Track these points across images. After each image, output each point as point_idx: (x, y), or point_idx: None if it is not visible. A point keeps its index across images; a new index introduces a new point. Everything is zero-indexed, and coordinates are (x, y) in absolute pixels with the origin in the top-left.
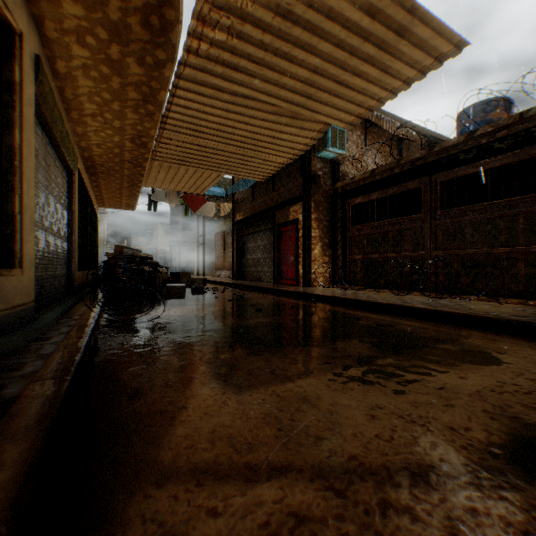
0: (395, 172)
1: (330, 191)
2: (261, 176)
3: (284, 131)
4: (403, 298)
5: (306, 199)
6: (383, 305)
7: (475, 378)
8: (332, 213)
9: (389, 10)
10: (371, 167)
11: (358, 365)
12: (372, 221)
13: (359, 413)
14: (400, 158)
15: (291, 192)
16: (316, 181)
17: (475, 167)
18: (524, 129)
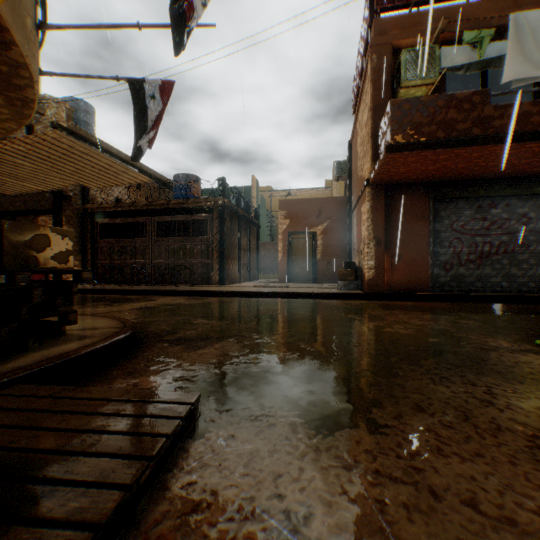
0: (132, 209)
1: (81, 209)
2: (15, 192)
3: (49, 177)
4: (134, 287)
5: (58, 214)
6: (120, 290)
7: (144, 303)
8: (84, 226)
9: (118, 167)
10: (117, 195)
11: (104, 305)
12: (117, 235)
13: (104, 310)
14: (135, 202)
15: (41, 203)
16: (68, 200)
17: (172, 218)
18: (189, 207)
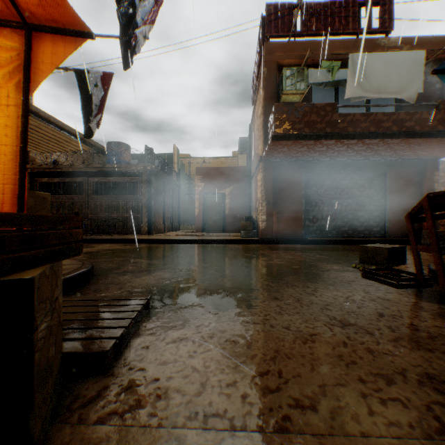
0: (70, 170)
1: None
2: None
3: None
4: None
5: None
6: None
7: (86, 249)
8: None
9: (63, 137)
10: (55, 157)
11: None
12: (55, 192)
13: None
14: (73, 164)
15: None
16: None
17: (107, 179)
18: (122, 170)
